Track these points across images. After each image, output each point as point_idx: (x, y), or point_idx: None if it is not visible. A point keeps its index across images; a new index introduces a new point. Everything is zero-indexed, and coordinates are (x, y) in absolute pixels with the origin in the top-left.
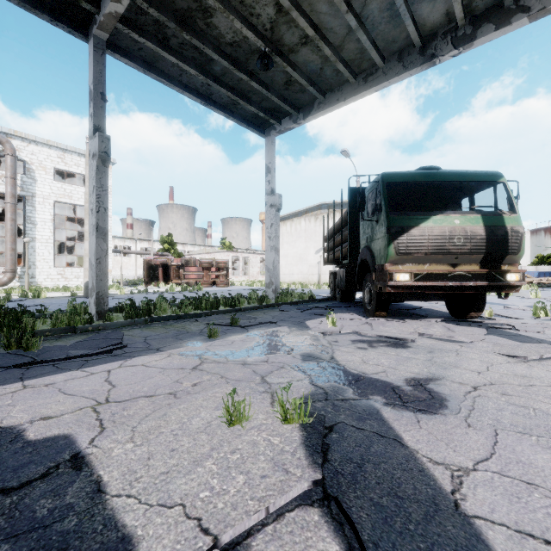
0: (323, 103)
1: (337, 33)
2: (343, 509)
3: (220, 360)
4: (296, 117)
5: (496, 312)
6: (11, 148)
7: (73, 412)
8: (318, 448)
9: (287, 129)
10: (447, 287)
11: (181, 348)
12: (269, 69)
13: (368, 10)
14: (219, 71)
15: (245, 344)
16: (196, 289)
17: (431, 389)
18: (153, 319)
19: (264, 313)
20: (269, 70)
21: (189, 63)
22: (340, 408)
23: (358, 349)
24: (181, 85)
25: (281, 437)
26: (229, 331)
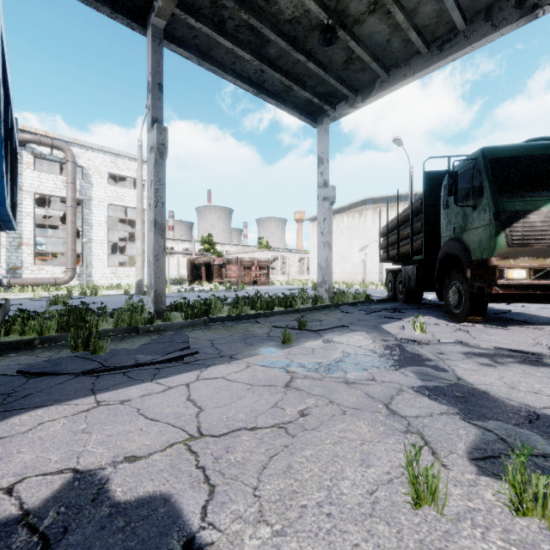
0: (386, 82)
1: None
2: None
3: (313, 375)
4: (353, 101)
5: None
6: (72, 155)
7: (163, 451)
8: None
9: (343, 115)
10: None
11: (257, 356)
12: (331, 44)
13: None
14: (274, 55)
15: (330, 354)
16: (239, 288)
17: None
18: (212, 320)
19: (326, 315)
20: (332, 45)
21: (244, 47)
22: None
23: (483, 365)
24: (234, 74)
25: None
26: (300, 336)
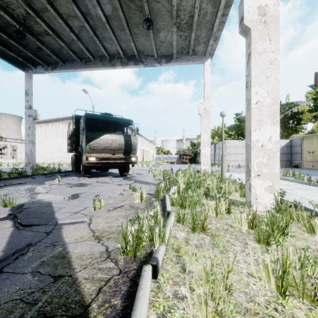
0: (63, 66)
1: (67, 37)
2: (15, 215)
3: None
4: (47, 68)
5: (140, 172)
6: None
7: None
8: (15, 209)
9: (41, 72)
10: (111, 163)
11: None
12: (22, 39)
13: (82, 35)
14: None
15: None
16: None
17: (78, 195)
18: None
19: (19, 180)
20: (23, 40)
21: None
22: (36, 204)
23: (63, 188)
24: None
25: (1, 210)
26: None
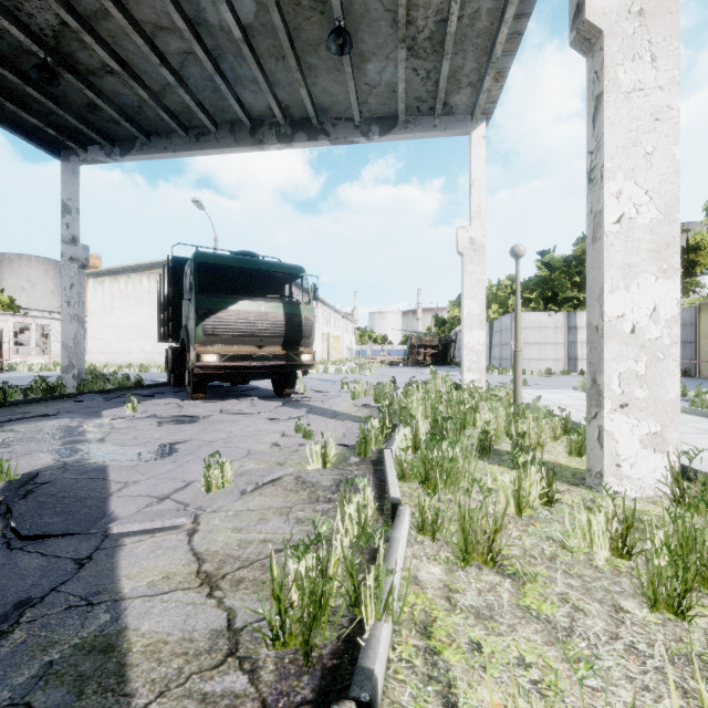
0: (147, 146)
1: (155, 78)
2: (9, 508)
3: None
4: (110, 150)
5: (321, 388)
6: None
7: None
8: (12, 489)
9: (98, 161)
10: (254, 366)
11: None
12: (53, 85)
13: (188, 72)
14: None
15: None
16: None
17: (174, 447)
18: None
19: (46, 406)
20: (55, 86)
21: None
22: (70, 470)
23: (141, 429)
24: None
25: None
26: None
